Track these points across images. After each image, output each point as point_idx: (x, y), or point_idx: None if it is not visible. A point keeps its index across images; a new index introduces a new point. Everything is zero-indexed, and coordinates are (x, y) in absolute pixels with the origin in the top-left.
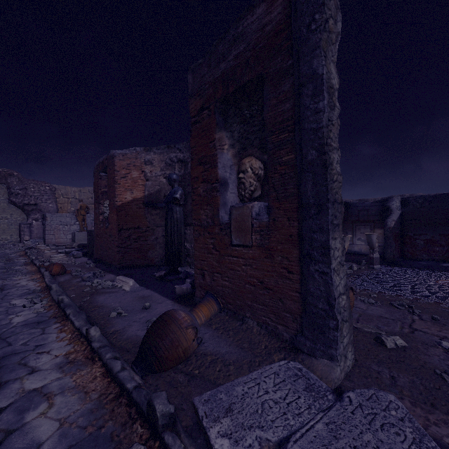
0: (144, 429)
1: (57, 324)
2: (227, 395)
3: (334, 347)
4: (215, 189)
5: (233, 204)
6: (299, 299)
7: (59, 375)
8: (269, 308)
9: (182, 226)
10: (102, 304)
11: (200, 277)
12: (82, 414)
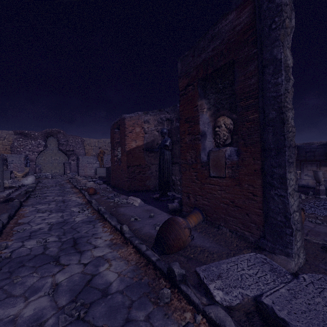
0: (166, 282)
1: (100, 223)
2: (217, 268)
3: (290, 247)
4: (197, 139)
5: (209, 149)
6: (261, 214)
7: (110, 250)
8: (238, 220)
9: (170, 164)
10: (123, 213)
11: (186, 198)
12: (128, 271)
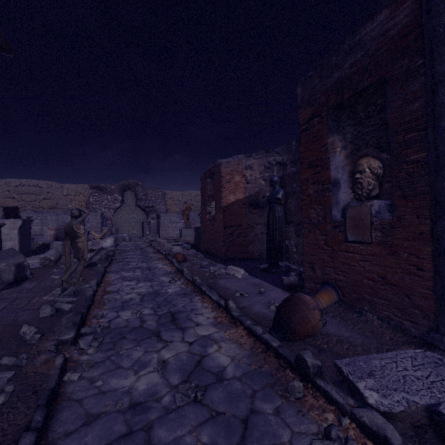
0: (294, 374)
1: (198, 297)
2: (366, 364)
3: None
4: (326, 190)
5: (345, 203)
6: (431, 297)
7: (216, 330)
8: (392, 303)
9: (283, 223)
10: (224, 286)
11: (309, 270)
12: (243, 356)
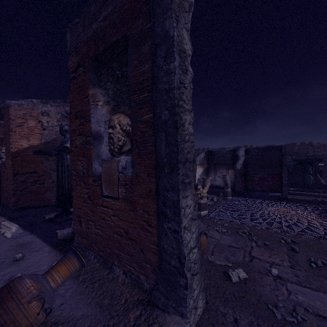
0: None
1: None
2: None
3: (184, 305)
4: (89, 142)
5: (108, 156)
6: (157, 252)
7: None
8: (132, 258)
9: None
10: None
11: (78, 223)
12: None
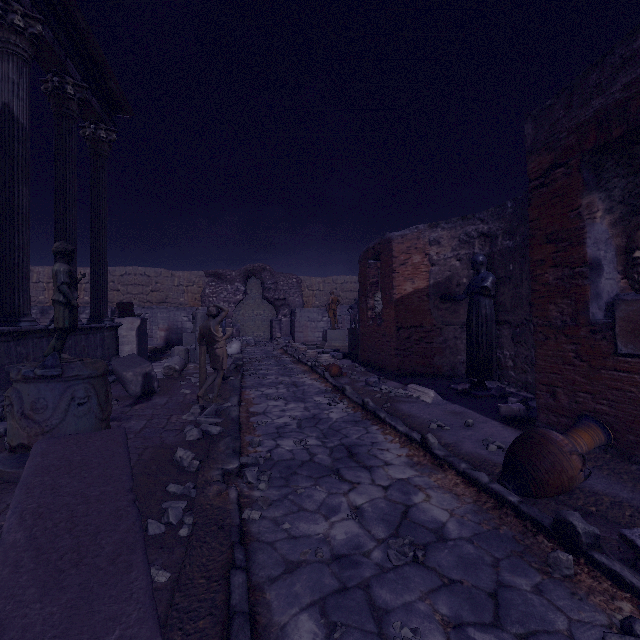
0: (552, 544)
1: (375, 426)
2: None
3: None
4: (579, 276)
5: (610, 295)
6: None
7: (416, 473)
8: None
9: (493, 325)
10: (410, 413)
11: (546, 396)
12: (466, 511)
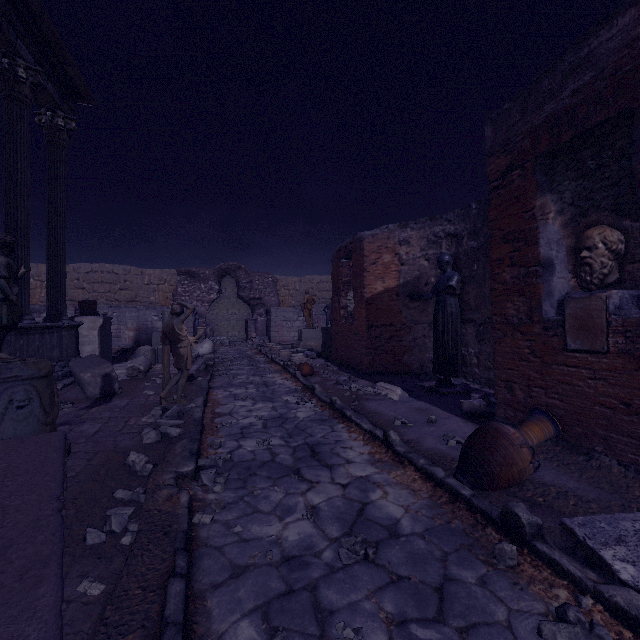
0: (500, 535)
1: (340, 424)
2: (610, 526)
3: None
4: (533, 275)
5: (561, 293)
6: None
7: (376, 470)
8: None
9: (458, 323)
10: (376, 411)
11: (504, 391)
12: (421, 507)
